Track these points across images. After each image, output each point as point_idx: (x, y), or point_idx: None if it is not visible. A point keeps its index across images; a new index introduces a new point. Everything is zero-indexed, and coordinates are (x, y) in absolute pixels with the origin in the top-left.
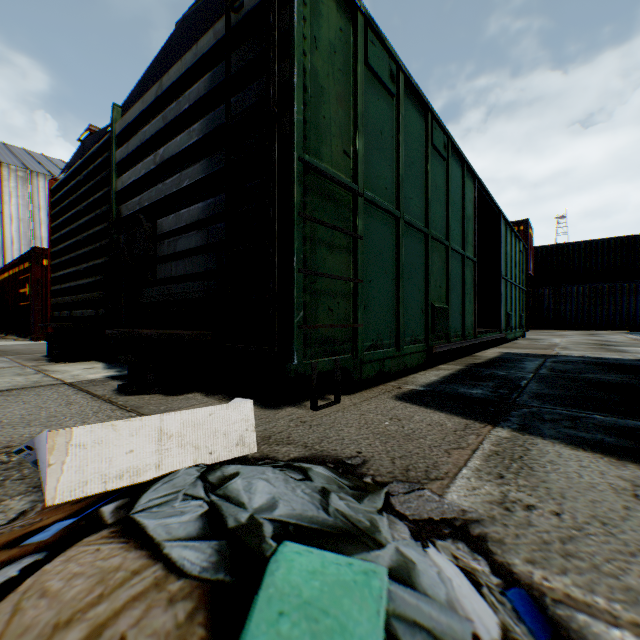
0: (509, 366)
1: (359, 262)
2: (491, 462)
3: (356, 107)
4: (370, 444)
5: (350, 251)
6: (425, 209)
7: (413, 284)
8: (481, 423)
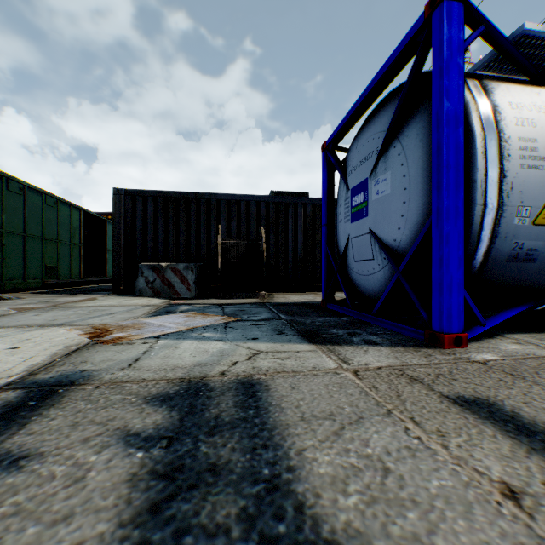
0: (86, 288)
1: (5, 253)
2: (34, 296)
3: (4, 205)
4: (5, 297)
5: (1, 249)
6: (43, 229)
7: (35, 258)
8: (42, 294)
